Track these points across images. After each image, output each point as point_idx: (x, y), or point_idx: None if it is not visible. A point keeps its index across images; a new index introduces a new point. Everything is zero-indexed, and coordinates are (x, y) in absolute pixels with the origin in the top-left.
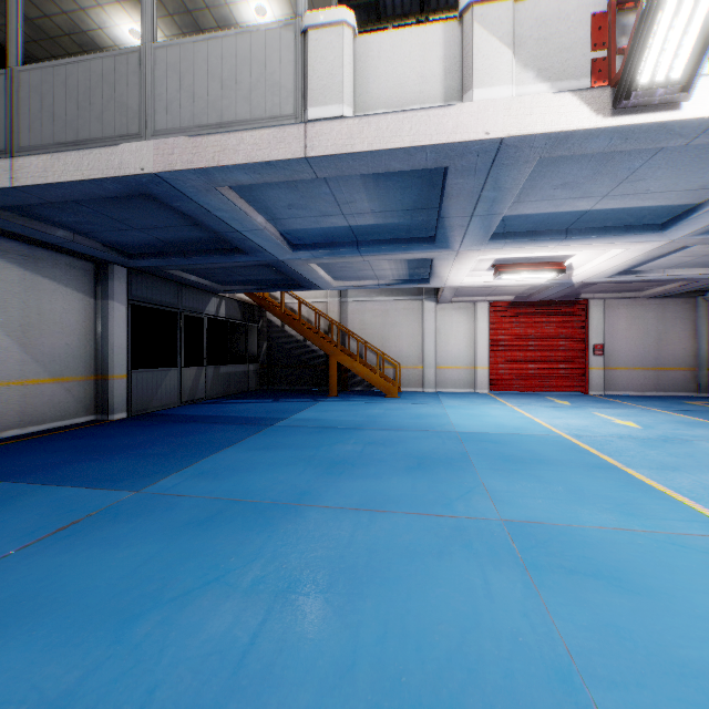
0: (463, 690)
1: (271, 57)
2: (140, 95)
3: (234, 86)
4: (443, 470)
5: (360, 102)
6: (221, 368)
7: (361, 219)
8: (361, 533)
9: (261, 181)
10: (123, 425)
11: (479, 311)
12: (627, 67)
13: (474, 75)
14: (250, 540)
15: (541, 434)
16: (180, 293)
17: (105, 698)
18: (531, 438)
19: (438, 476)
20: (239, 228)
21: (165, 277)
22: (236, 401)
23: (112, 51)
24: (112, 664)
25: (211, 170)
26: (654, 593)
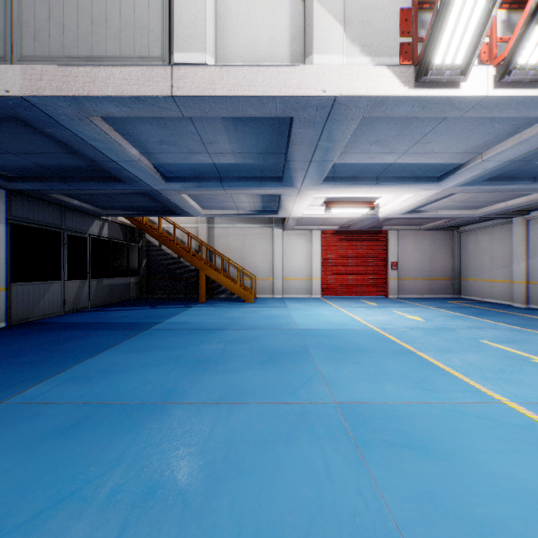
0: None
1: (140, 3)
2: (6, 20)
3: (104, 25)
4: (289, 361)
5: (221, 54)
6: (103, 280)
7: (223, 158)
8: (220, 426)
9: (132, 114)
10: (1, 335)
11: (314, 237)
12: (426, 50)
13: (314, 43)
14: (114, 444)
15: (359, 328)
16: (63, 215)
17: None
18: (352, 331)
19: (285, 368)
20: (115, 158)
21: (48, 200)
22: (117, 309)
23: None
24: None
25: (81, 98)
26: (451, 457)
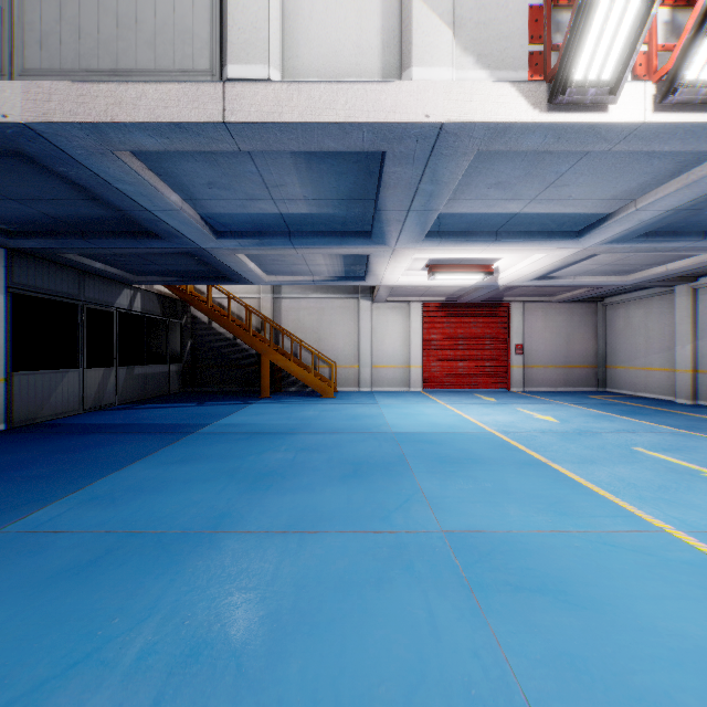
0: None
1: None
2: (3, 21)
3: (133, 27)
4: (380, 476)
5: (289, 67)
6: (135, 369)
7: (293, 207)
8: (288, 563)
9: (171, 147)
10: None
11: (413, 311)
12: (564, 60)
13: (414, 52)
14: (146, 588)
15: (473, 432)
16: (81, 282)
17: None
18: (464, 436)
19: (375, 484)
20: (149, 207)
21: (61, 262)
22: (153, 406)
23: None
24: None
25: (103, 126)
26: (599, 605)
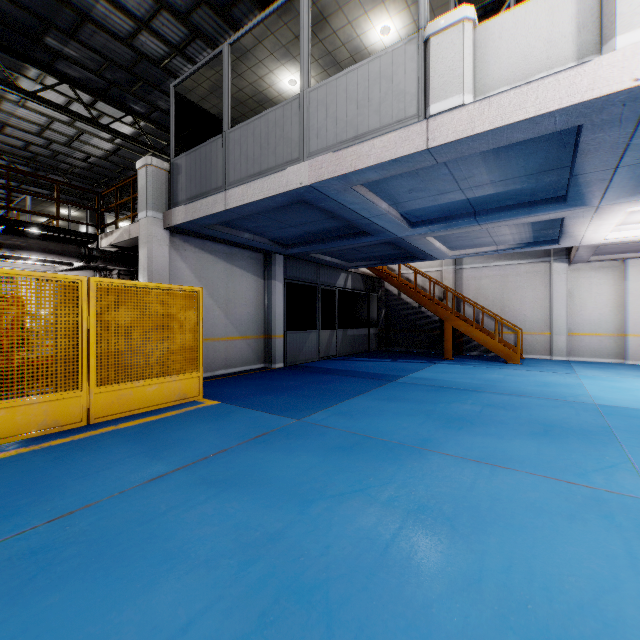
0: (596, 636)
1: (397, 71)
2: (299, 130)
3: (366, 104)
4: (576, 440)
5: (480, 86)
6: (347, 331)
7: (479, 191)
8: (483, 482)
9: (388, 175)
10: (282, 372)
11: (629, 270)
12: None
13: (617, 22)
14: (384, 468)
15: None
16: (318, 271)
17: (300, 543)
18: None
19: (569, 446)
20: (367, 215)
21: (308, 260)
22: (360, 359)
23: (281, 103)
24: (300, 525)
25: (348, 174)
26: None
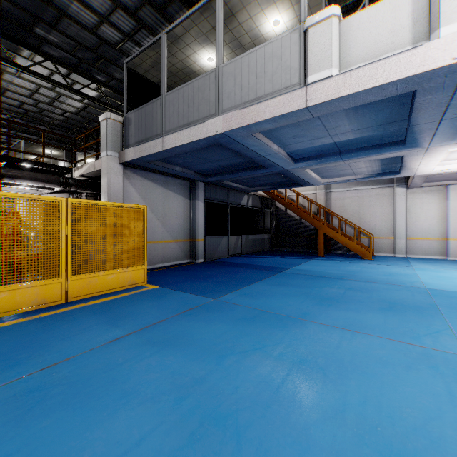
0: (425, 449)
1: (285, 52)
2: (215, 93)
3: (263, 75)
4: (412, 314)
5: (344, 63)
6: (249, 236)
7: (343, 137)
8: (345, 343)
9: (278, 126)
10: (202, 266)
11: (450, 193)
12: None
13: (440, 18)
14: (275, 333)
15: None
16: (228, 193)
17: (217, 385)
18: None
19: (407, 317)
20: (263, 154)
21: (221, 185)
22: (258, 256)
23: (203, 74)
24: (217, 372)
25: (250, 125)
26: None
